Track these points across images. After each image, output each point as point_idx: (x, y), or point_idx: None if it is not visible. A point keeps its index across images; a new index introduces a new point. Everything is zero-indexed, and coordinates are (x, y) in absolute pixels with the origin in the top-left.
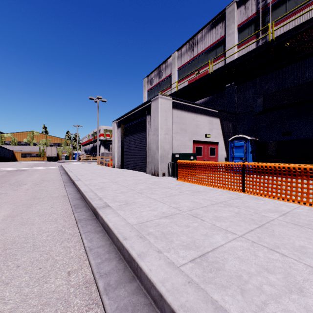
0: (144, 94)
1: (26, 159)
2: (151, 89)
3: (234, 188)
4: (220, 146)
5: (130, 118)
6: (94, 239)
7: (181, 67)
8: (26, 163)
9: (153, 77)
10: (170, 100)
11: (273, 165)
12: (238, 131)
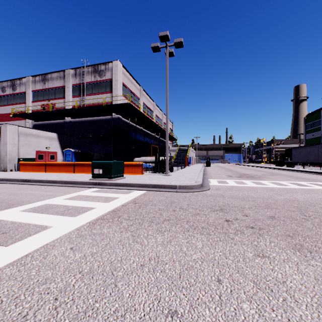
0: None
1: None
2: (3, 96)
3: (43, 171)
4: (59, 154)
5: None
6: None
7: (35, 91)
8: None
9: (6, 86)
10: (17, 127)
11: (53, 162)
12: (73, 145)
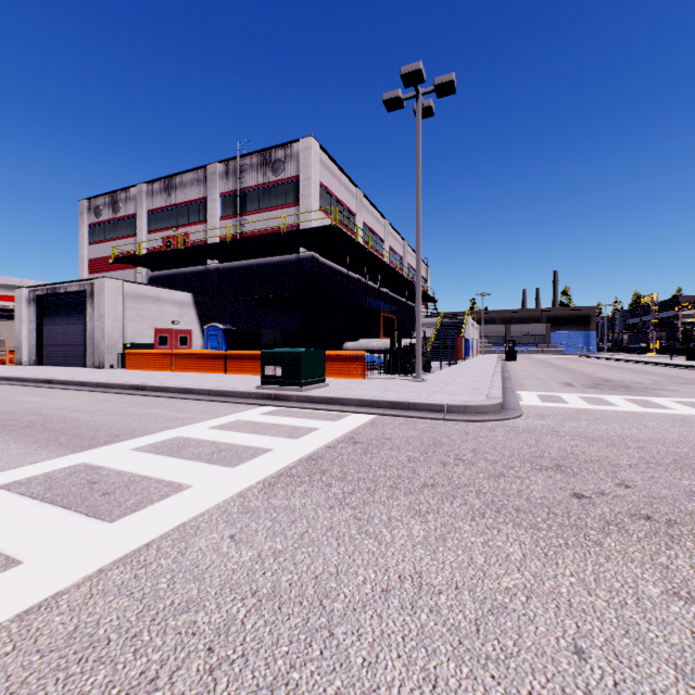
0: (82, 229)
1: None
2: (97, 225)
3: (168, 370)
4: (196, 335)
5: (59, 292)
6: (58, 386)
7: (153, 211)
8: None
9: (102, 204)
10: (122, 283)
11: (186, 351)
12: (221, 317)
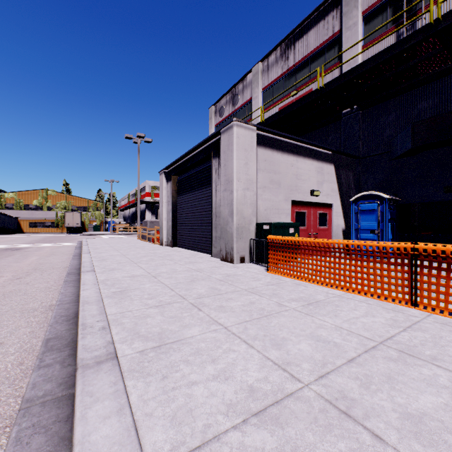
0: (210, 131)
1: (37, 231)
2: (221, 124)
3: (389, 296)
4: (335, 210)
5: (187, 165)
6: None
7: (268, 86)
8: (34, 236)
9: (224, 104)
10: (254, 130)
11: None
12: (365, 185)
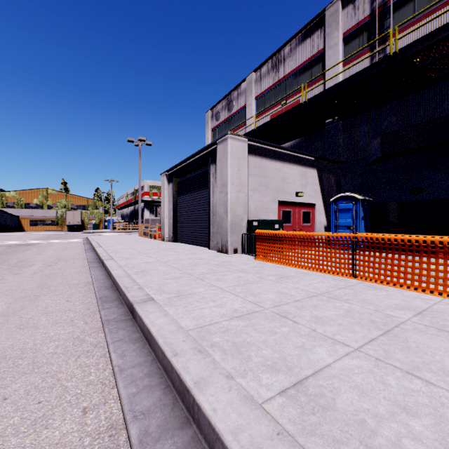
0: (207, 134)
1: (37, 229)
2: (217, 127)
3: (340, 272)
4: (318, 209)
5: (187, 169)
6: (128, 352)
7: (261, 95)
8: (37, 233)
9: (220, 109)
10: (245, 141)
11: (400, 237)
12: (344, 187)
